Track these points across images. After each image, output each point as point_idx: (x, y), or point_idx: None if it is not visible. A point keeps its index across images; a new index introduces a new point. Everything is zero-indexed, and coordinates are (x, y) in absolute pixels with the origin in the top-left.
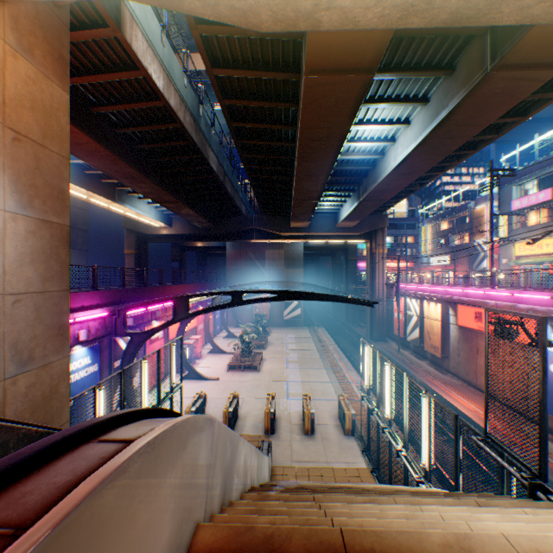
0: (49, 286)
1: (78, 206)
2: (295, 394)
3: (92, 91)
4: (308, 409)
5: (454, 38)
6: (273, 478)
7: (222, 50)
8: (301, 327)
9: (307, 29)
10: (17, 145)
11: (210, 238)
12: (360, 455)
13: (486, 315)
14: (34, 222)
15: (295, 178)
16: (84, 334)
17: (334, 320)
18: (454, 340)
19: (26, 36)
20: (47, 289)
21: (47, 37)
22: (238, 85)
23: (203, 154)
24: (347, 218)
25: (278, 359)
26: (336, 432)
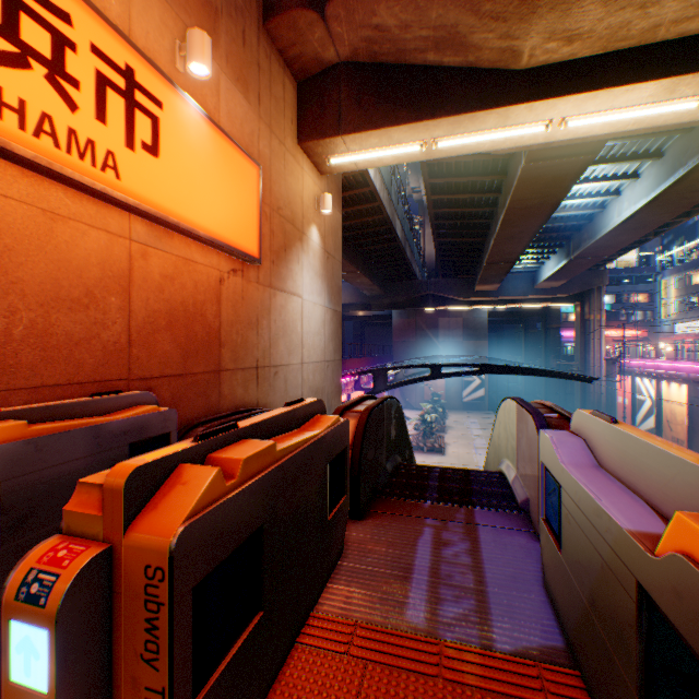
0: (335, 356)
1: None
2: None
3: None
4: None
5: None
6: None
7: None
8: (485, 412)
9: (537, 148)
10: (327, 262)
11: (378, 307)
12: None
13: None
14: (331, 312)
15: (492, 242)
16: None
17: None
18: None
19: (329, 186)
20: (335, 358)
21: (335, 180)
22: (445, 166)
23: (392, 225)
24: (550, 277)
25: (463, 444)
26: None
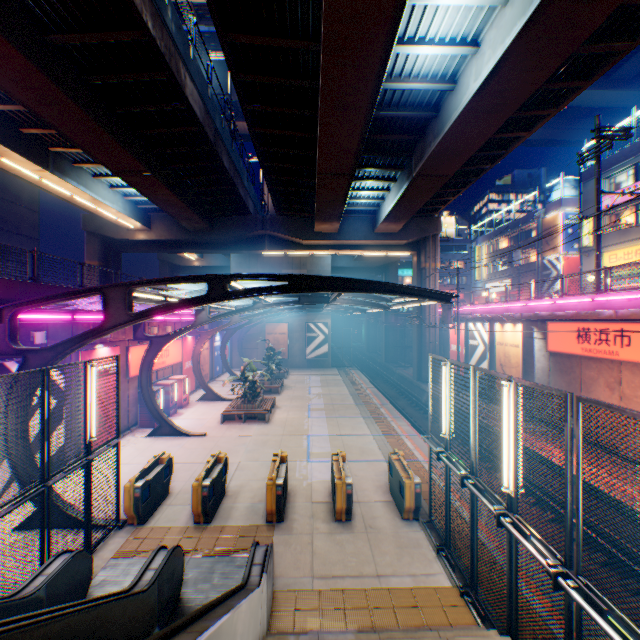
0: None
1: (22, 203)
2: (319, 454)
3: None
4: (342, 479)
5: None
6: (274, 620)
7: None
8: (329, 369)
9: None
10: None
11: (206, 247)
12: (435, 559)
13: None
14: None
15: (319, 115)
16: None
17: (370, 363)
18: (541, 374)
19: None
20: None
21: None
22: None
23: (172, 70)
24: (391, 215)
25: (297, 406)
26: (388, 515)
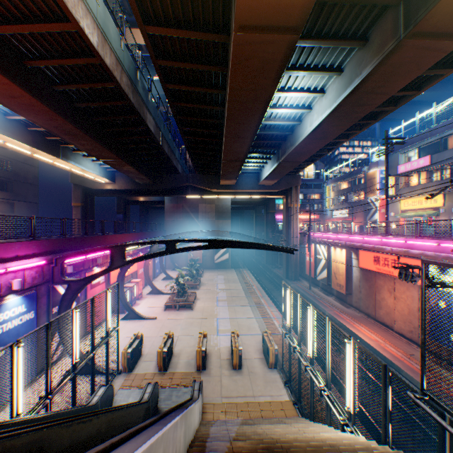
0: None
1: (28, 162)
2: (224, 330)
3: (25, 43)
4: (236, 347)
5: (369, 9)
6: (204, 416)
7: (154, 7)
8: (229, 269)
9: None
10: None
11: (150, 193)
12: (283, 388)
13: (423, 267)
14: None
15: (224, 139)
16: (17, 284)
17: (256, 263)
18: (356, 280)
19: None
20: None
21: None
22: (171, 46)
23: (140, 115)
24: (268, 177)
25: (210, 298)
26: (261, 365)
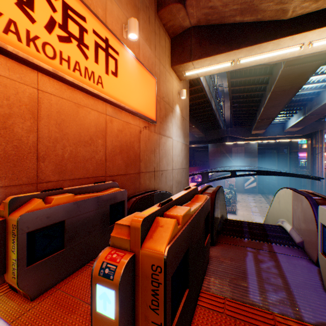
0: (186, 166)
1: None
2: None
3: None
4: None
5: None
6: None
7: None
8: (256, 194)
9: (292, 59)
10: (183, 121)
11: (201, 142)
12: None
13: None
14: (184, 145)
15: (262, 109)
16: None
17: None
18: None
19: (184, 86)
20: (186, 167)
21: (186, 83)
22: (239, 72)
23: (210, 103)
24: (293, 126)
25: (245, 209)
26: None
